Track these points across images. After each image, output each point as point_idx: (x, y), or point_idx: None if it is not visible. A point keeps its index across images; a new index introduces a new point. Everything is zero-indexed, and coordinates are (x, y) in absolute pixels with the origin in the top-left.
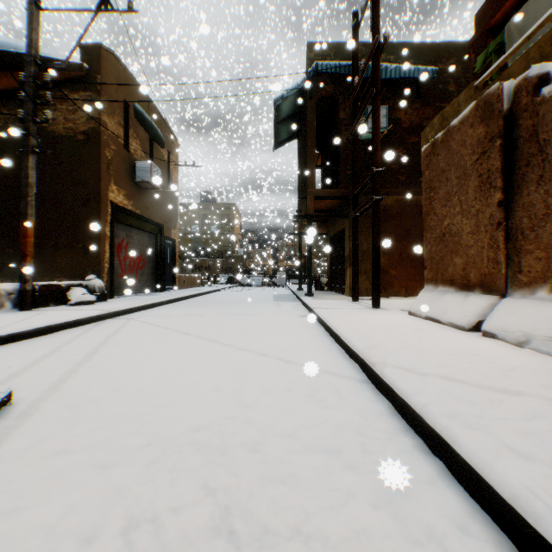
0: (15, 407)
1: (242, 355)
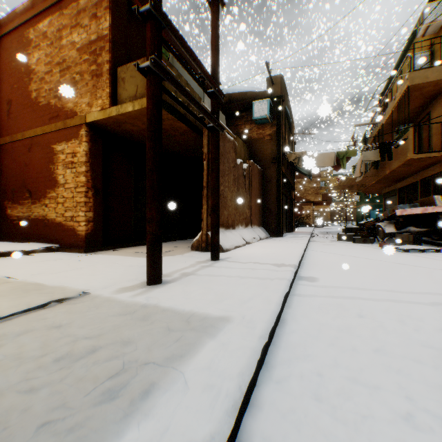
0: (401, 252)
1: (352, 255)
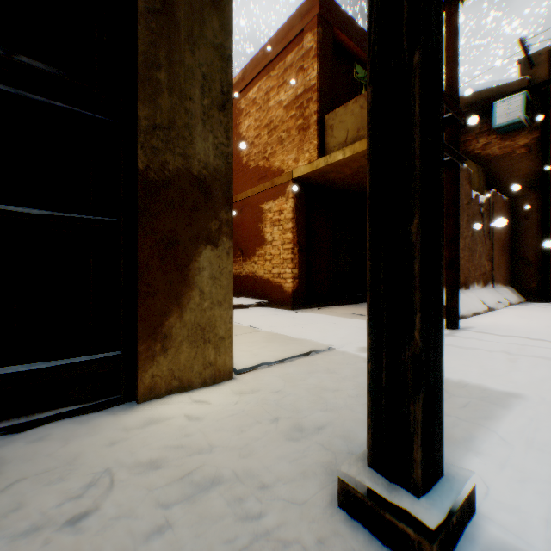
0: None
1: None
